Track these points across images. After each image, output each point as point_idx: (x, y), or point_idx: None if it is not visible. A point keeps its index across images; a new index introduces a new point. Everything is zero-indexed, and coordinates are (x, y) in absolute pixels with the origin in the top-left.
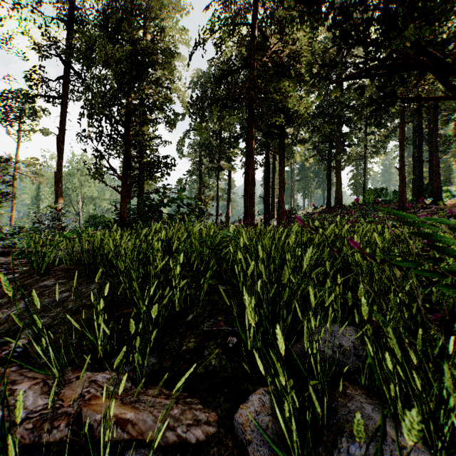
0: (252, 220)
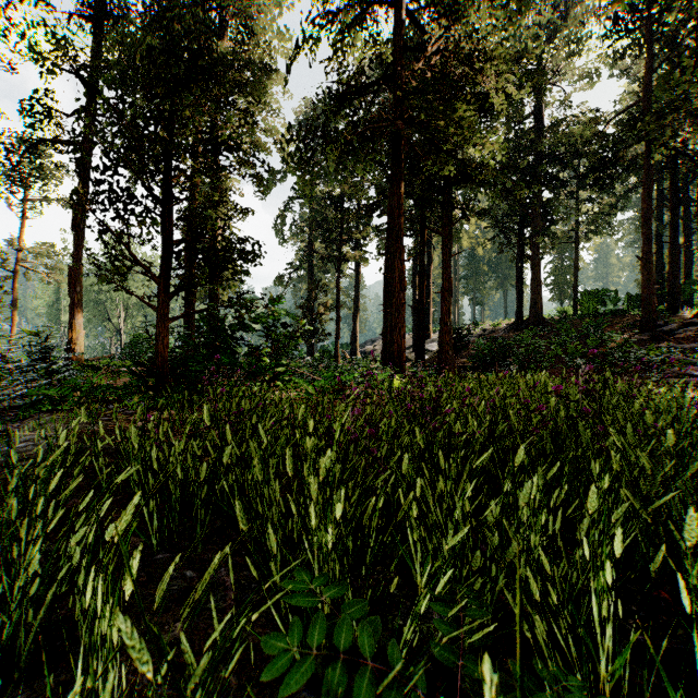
0: (401, 350)
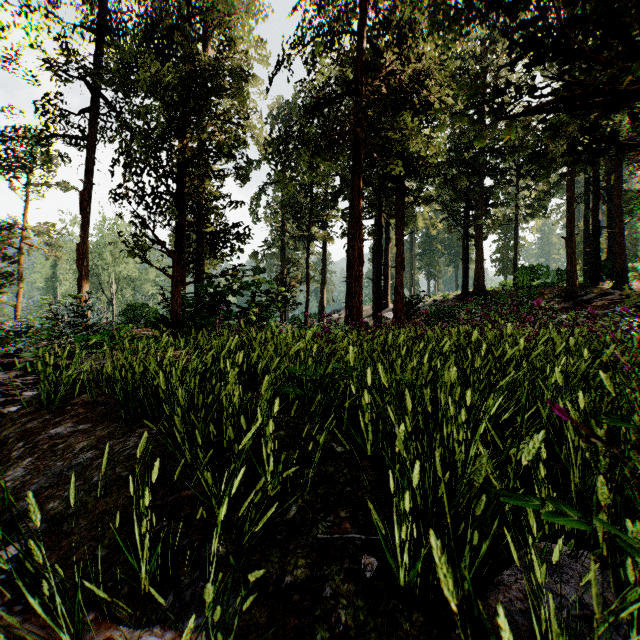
0: (359, 313)
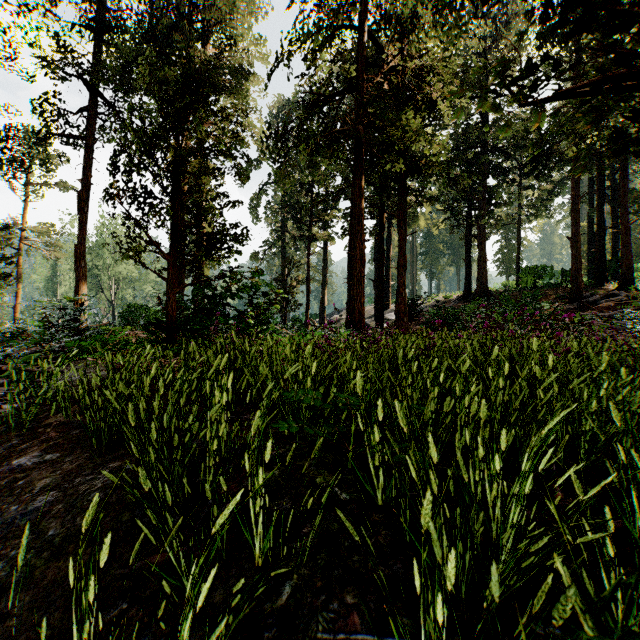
0: (361, 316)
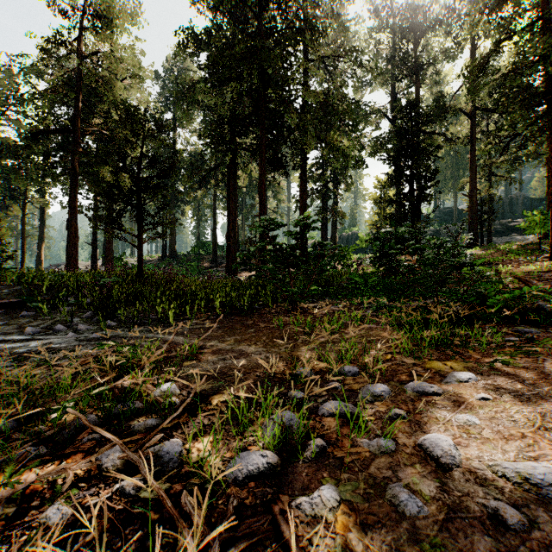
0: (76, 267)
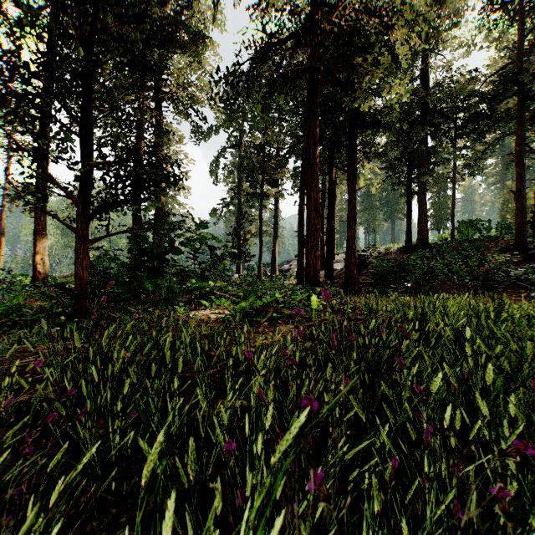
0: (316, 270)
